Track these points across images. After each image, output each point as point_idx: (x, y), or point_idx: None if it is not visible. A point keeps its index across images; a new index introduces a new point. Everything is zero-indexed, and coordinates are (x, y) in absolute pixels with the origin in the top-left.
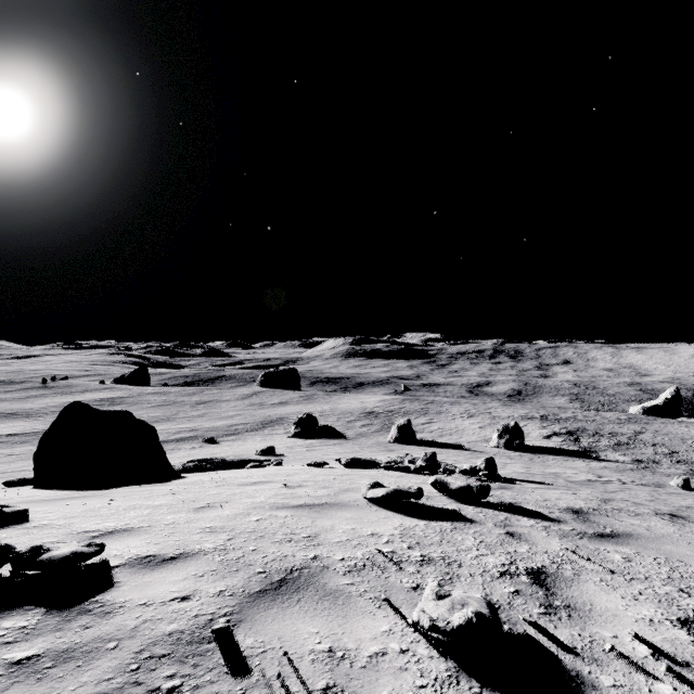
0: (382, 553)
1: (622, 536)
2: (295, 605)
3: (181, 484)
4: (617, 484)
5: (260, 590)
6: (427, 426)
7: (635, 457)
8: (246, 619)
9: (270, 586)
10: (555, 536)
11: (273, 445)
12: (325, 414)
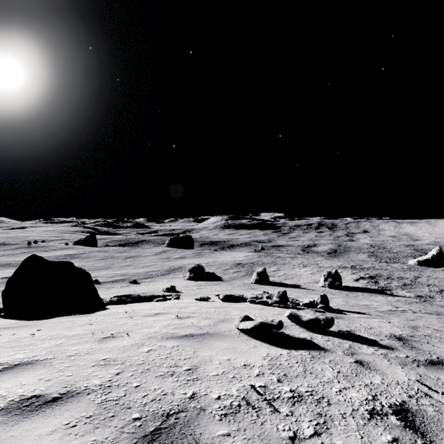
0: (255, 388)
1: None
2: None
3: (100, 315)
4: (410, 313)
5: None
6: (276, 273)
7: (417, 293)
8: None
9: (142, 440)
10: (397, 364)
11: (175, 285)
12: (209, 265)
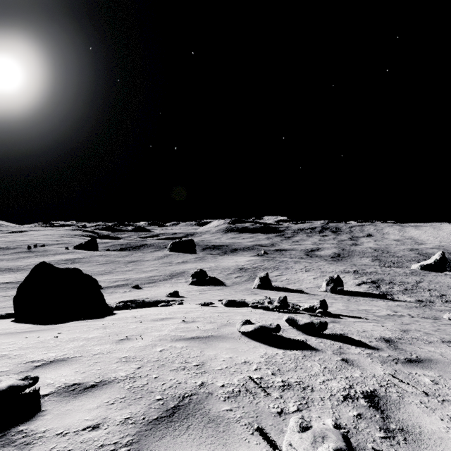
0: (252, 379)
1: (425, 361)
2: (184, 433)
3: (111, 320)
4: (408, 317)
5: (157, 417)
6: (279, 277)
7: (418, 298)
8: (143, 449)
9: (165, 413)
10: (378, 362)
11: (178, 290)
12: (212, 269)
